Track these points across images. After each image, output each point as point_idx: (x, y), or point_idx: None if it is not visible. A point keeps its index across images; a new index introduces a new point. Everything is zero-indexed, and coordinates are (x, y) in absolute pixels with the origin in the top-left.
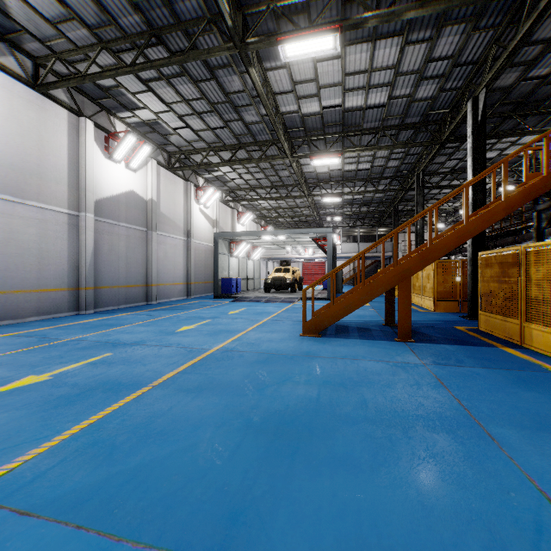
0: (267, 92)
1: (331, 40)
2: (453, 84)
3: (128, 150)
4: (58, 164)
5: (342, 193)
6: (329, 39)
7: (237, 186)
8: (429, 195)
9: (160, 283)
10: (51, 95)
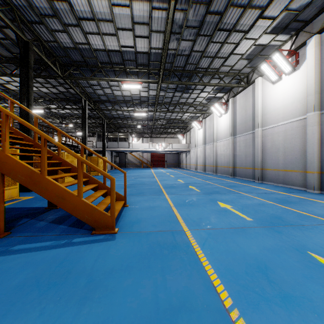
0: None
1: None
2: None
3: None
4: None
5: None
6: None
7: None
8: None
9: None
10: None
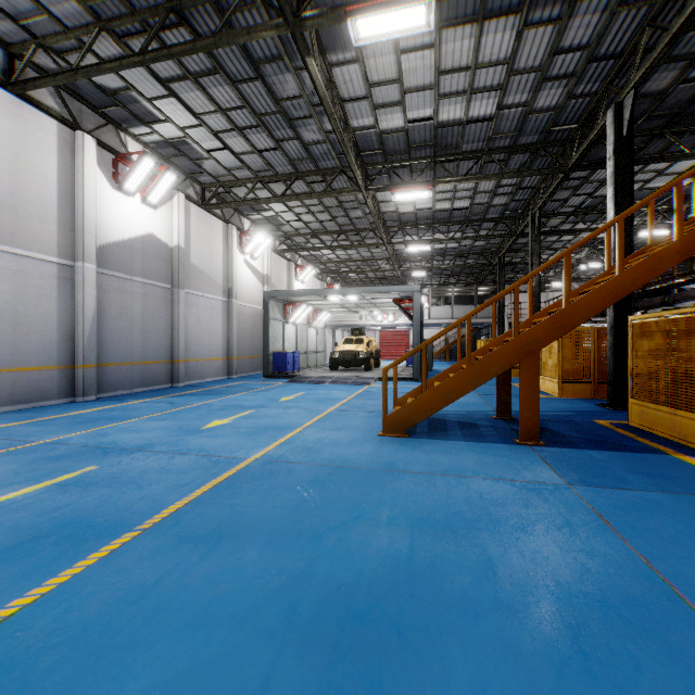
0: (332, 97)
1: (423, 13)
2: (586, 88)
3: (145, 178)
4: (43, 194)
5: (432, 240)
6: (420, 10)
7: (294, 231)
8: (544, 243)
9: (190, 359)
10: (32, 98)
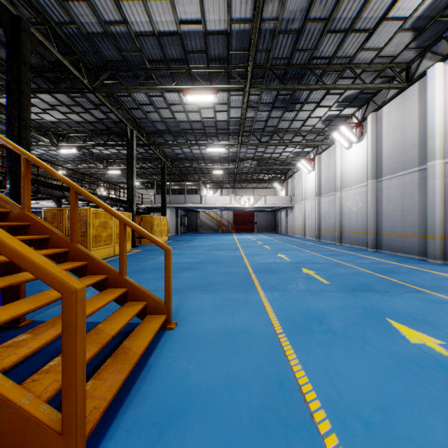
0: None
1: None
2: None
3: None
4: None
5: None
6: None
7: None
8: None
9: None
10: None
